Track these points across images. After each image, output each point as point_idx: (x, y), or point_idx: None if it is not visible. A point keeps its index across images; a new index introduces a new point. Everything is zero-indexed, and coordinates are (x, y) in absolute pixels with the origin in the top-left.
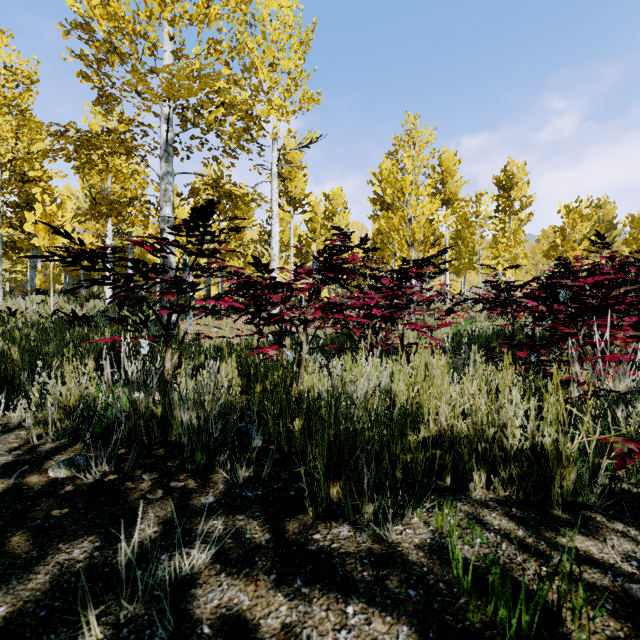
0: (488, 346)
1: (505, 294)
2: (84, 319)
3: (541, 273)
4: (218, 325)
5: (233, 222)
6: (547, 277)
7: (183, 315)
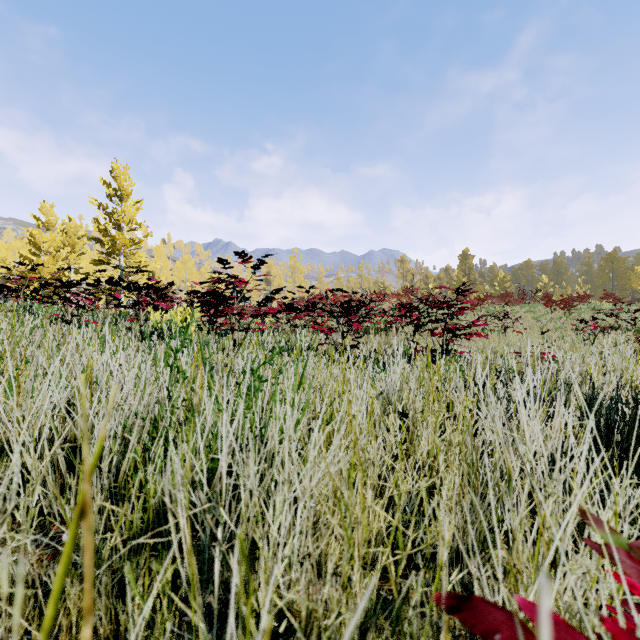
0: None
1: None
2: None
3: None
4: None
5: None
6: None
7: None
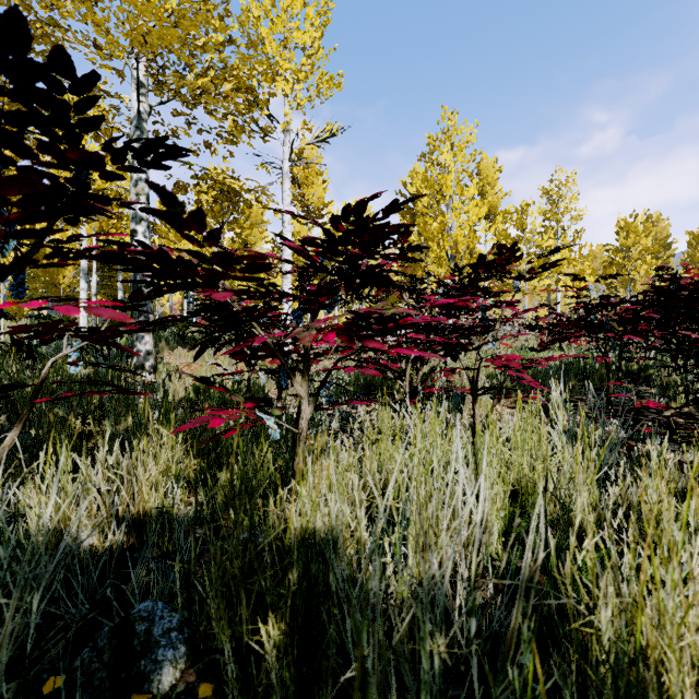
0: (563, 385)
1: (597, 315)
2: (27, 349)
3: (586, 298)
4: (216, 356)
5: (239, 234)
6: (650, 292)
7: (174, 344)
